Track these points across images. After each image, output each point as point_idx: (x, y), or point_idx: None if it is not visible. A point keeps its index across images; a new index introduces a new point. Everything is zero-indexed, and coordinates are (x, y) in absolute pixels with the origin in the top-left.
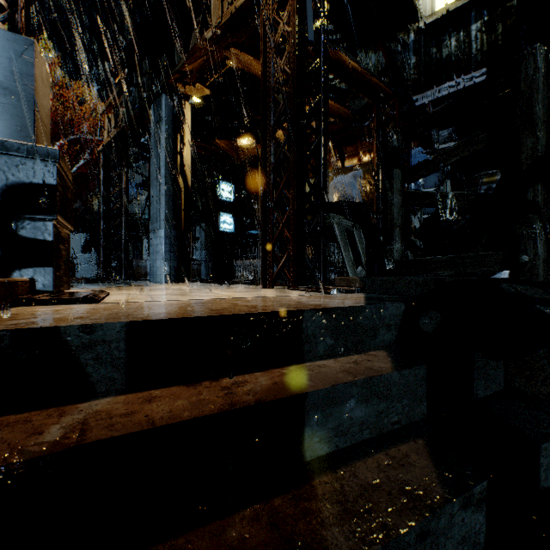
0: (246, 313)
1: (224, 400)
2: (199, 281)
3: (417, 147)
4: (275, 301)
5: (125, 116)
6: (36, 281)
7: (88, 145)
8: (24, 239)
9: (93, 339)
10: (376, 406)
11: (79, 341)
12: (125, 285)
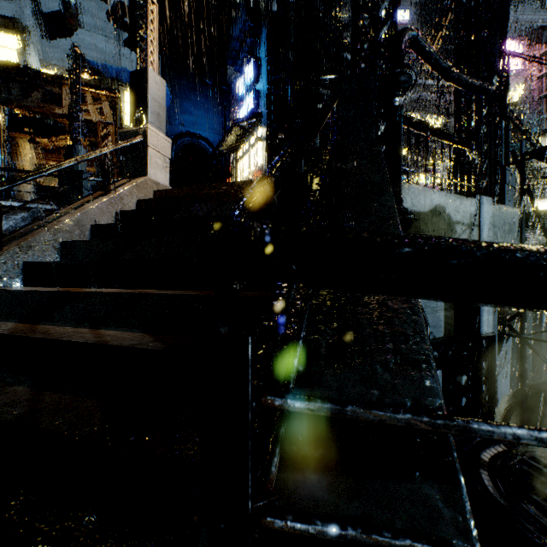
0: None
1: None
2: None
3: None
4: None
5: None
6: None
7: None
8: None
9: None
10: None
11: None
12: None
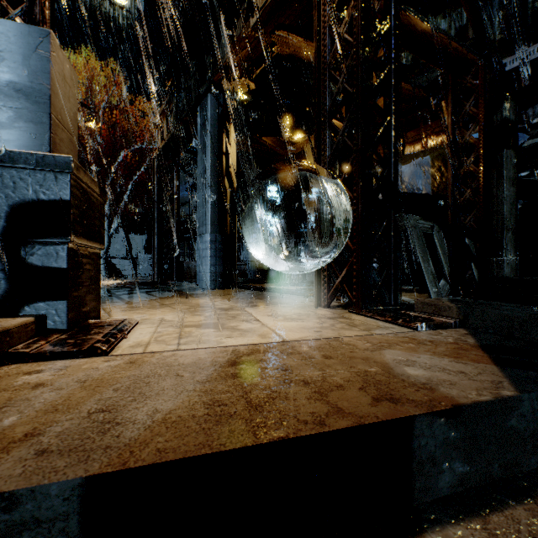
0: (310, 433)
1: None
2: (245, 287)
3: None
4: (345, 359)
5: (175, 121)
6: (47, 317)
7: (149, 154)
8: (34, 267)
9: (14, 520)
10: None
11: None
12: (169, 295)
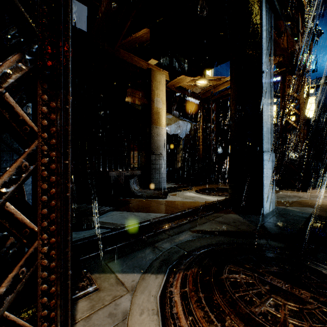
0: None
1: None
2: None
3: (180, 116)
4: None
5: None
6: None
7: None
8: None
9: None
10: None
11: None
12: None
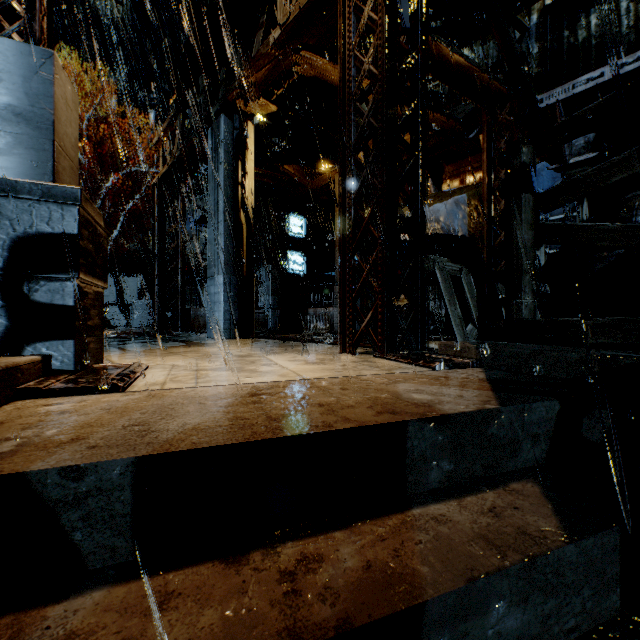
0: (319, 431)
1: (282, 615)
2: (264, 336)
3: (540, 162)
4: (360, 390)
5: (181, 143)
6: (53, 358)
7: (146, 178)
8: (38, 305)
9: (82, 488)
10: (541, 606)
11: (60, 493)
12: (176, 344)
